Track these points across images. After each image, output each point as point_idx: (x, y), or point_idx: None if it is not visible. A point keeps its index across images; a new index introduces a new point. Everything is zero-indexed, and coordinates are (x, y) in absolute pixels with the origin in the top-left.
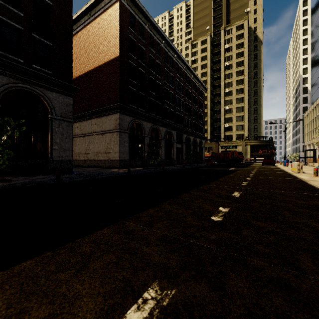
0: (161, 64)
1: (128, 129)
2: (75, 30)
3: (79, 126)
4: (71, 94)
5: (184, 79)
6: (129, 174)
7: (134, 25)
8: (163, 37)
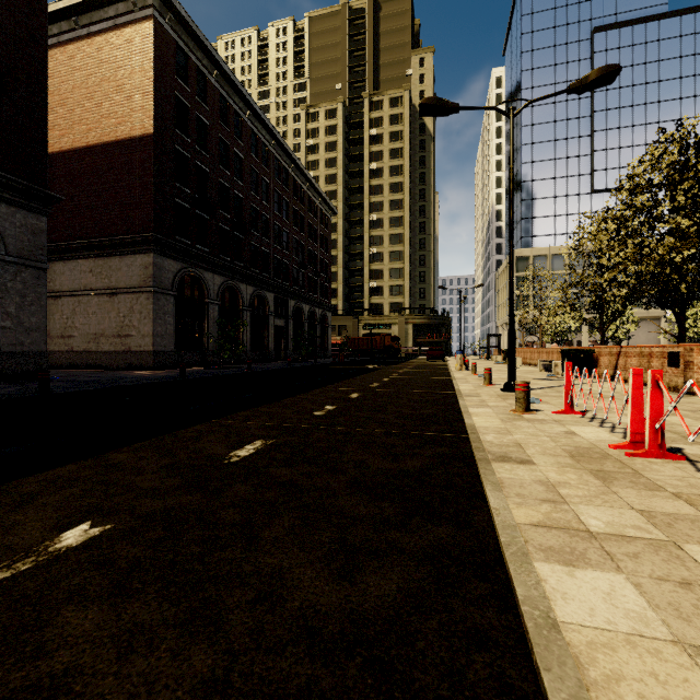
0: (244, 156)
1: (174, 288)
2: None
3: None
4: (44, 210)
5: (291, 189)
6: (184, 378)
7: (186, 71)
8: (247, 102)
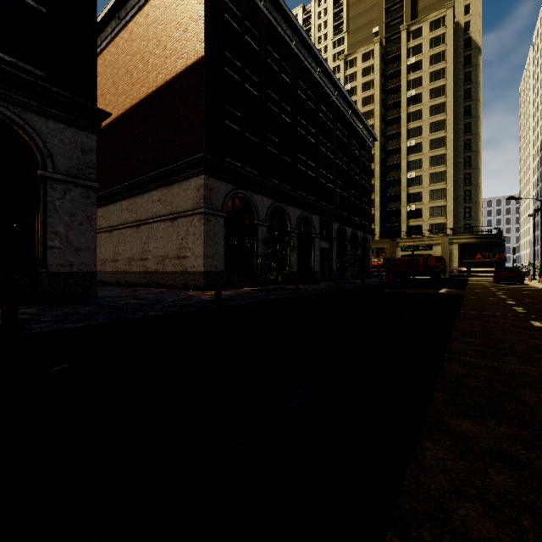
0: (291, 82)
1: (224, 209)
2: (122, 19)
3: (129, 206)
4: (94, 128)
5: (335, 116)
6: (218, 305)
7: None
8: (294, 28)
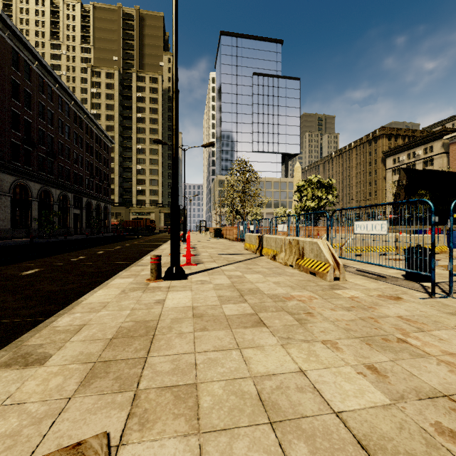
0: (54, 111)
1: (11, 192)
2: None
3: None
4: None
5: (84, 130)
6: (33, 242)
7: (17, 63)
8: (57, 80)
